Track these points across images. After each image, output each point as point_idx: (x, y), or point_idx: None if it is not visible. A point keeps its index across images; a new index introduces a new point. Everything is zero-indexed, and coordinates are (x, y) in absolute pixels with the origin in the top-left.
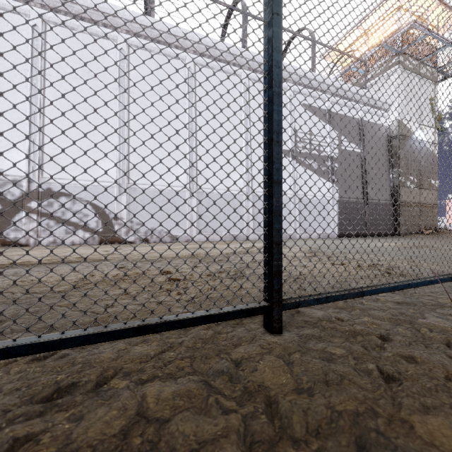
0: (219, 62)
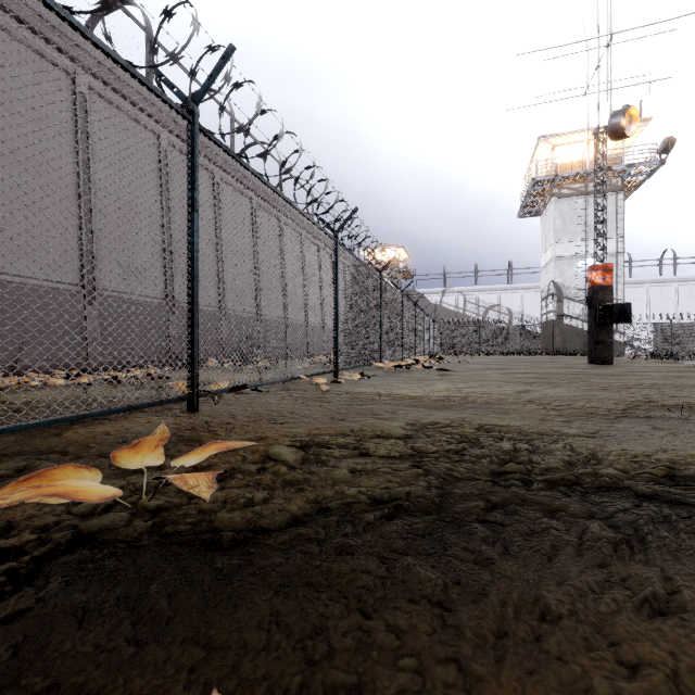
0: (661, 283)
